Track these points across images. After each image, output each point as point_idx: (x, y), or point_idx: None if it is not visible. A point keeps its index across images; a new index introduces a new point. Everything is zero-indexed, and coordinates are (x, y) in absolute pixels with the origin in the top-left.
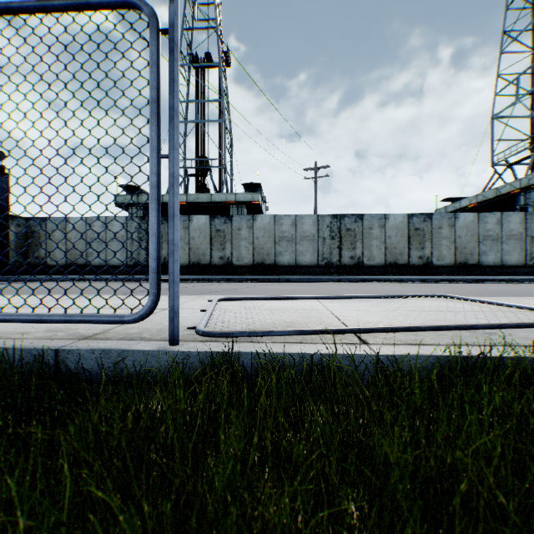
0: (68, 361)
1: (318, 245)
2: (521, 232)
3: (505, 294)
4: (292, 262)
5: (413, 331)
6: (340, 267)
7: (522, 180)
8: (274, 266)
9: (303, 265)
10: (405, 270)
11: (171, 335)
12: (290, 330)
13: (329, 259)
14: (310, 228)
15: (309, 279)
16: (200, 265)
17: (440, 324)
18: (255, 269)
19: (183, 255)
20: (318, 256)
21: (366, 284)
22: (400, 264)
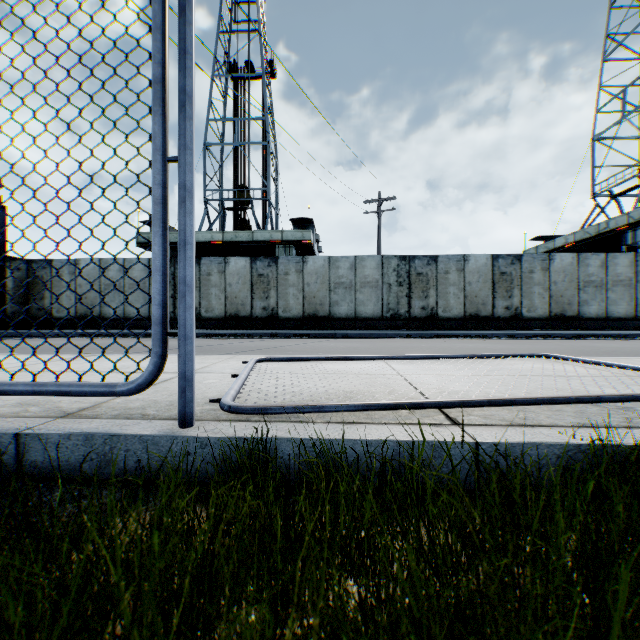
0: (34, 450)
1: (382, 293)
2: (630, 277)
3: (617, 354)
4: (351, 314)
5: (519, 405)
6: (410, 320)
7: (631, 214)
8: (328, 319)
9: (364, 318)
10: (488, 324)
11: (182, 413)
12: (350, 404)
13: (395, 309)
14: (373, 272)
15: (372, 335)
16: (239, 318)
17: (552, 394)
18: (306, 322)
19: (217, 305)
20: (382, 306)
21: (442, 341)
22: (483, 317)
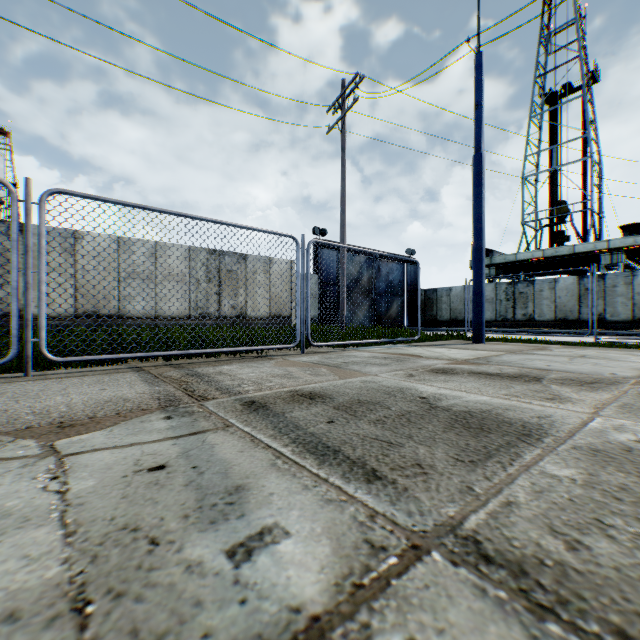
0: None
1: None
2: None
3: None
4: None
5: None
6: None
7: None
8: None
9: None
10: None
11: (594, 340)
12: (632, 342)
13: None
14: None
15: None
16: (566, 321)
17: None
18: (634, 324)
19: (547, 312)
20: None
21: None
22: None
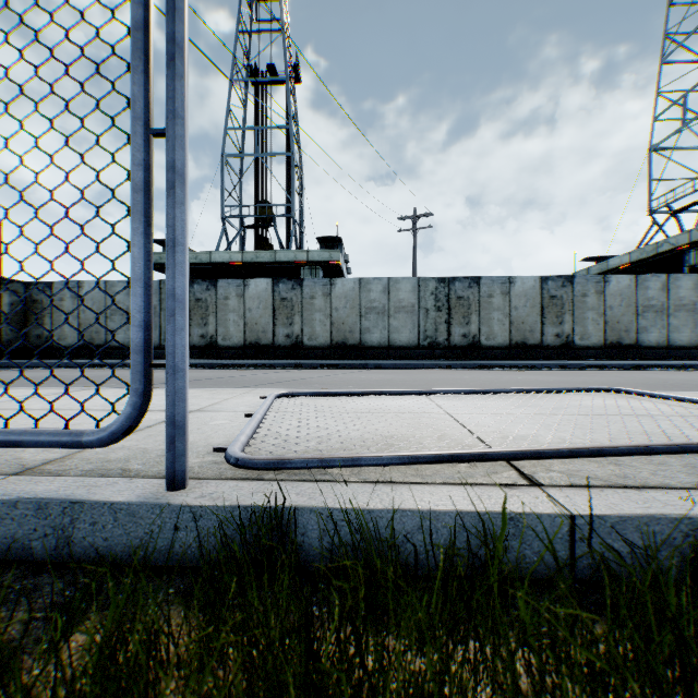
0: None
1: (419, 319)
2: (694, 301)
3: (688, 387)
4: (384, 342)
5: (608, 456)
6: (449, 348)
7: (693, 232)
8: (359, 347)
9: (398, 346)
10: (536, 353)
11: (170, 471)
12: (393, 456)
13: (433, 337)
14: (408, 295)
15: (408, 365)
16: (259, 346)
17: (643, 440)
18: (334, 351)
19: (236, 333)
20: (419, 334)
21: (487, 372)
22: (531, 345)
